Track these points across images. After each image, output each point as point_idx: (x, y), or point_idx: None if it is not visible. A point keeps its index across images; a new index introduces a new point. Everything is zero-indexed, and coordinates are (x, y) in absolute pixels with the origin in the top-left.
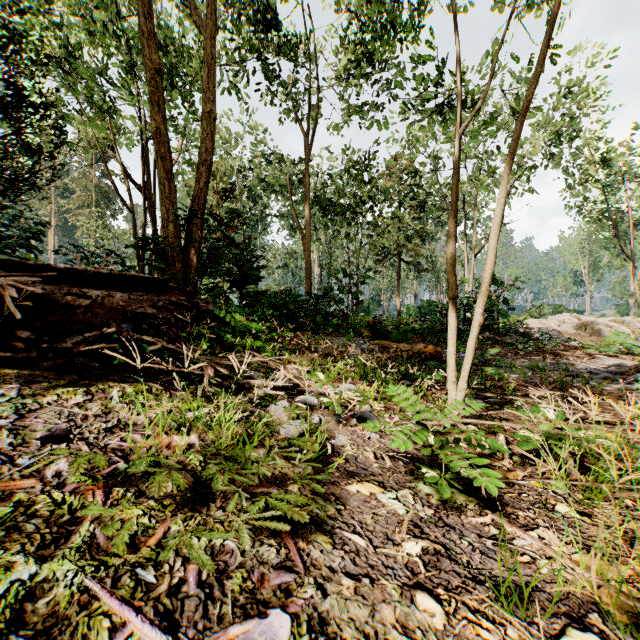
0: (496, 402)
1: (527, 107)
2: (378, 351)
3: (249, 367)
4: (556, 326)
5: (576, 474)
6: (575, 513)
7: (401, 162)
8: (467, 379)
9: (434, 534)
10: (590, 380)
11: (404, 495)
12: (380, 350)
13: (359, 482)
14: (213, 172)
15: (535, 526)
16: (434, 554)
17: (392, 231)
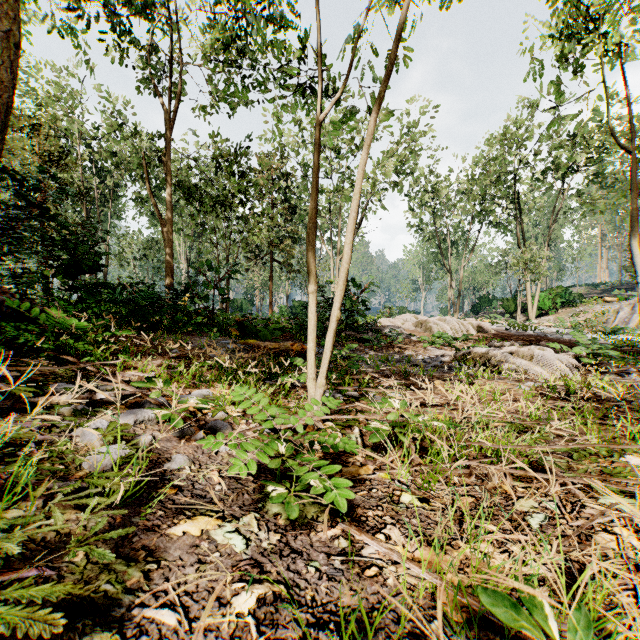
0: (353, 395)
1: (378, 108)
2: (245, 351)
3: (56, 377)
4: (401, 324)
5: (417, 459)
6: (417, 501)
7: (273, 162)
8: (326, 375)
9: (277, 569)
10: (425, 368)
11: (247, 523)
12: (247, 349)
13: (189, 518)
14: (35, 128)
15: (383, 525)
16: (273, 601)
17: (263, 229)
